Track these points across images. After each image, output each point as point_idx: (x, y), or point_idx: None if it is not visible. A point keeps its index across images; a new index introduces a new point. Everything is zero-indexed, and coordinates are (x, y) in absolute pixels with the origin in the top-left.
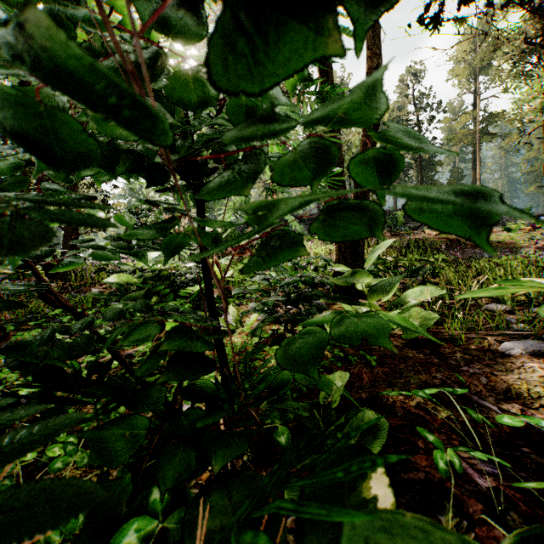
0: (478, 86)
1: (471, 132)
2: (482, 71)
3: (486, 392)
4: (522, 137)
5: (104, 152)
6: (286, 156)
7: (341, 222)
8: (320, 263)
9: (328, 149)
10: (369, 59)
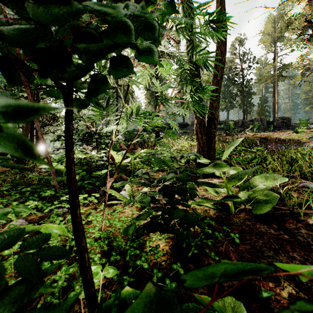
0: (276, 48)
1: (272, 75)
2: (279, 40)
3: None
4: (303, 77)
5: None
6: None
7: None
8: (191, 157)
9: None
10: None
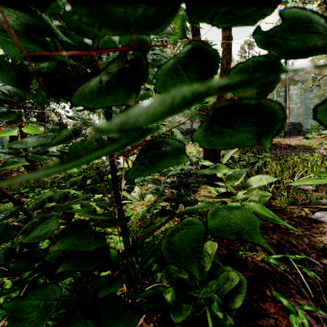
0: None
1: (283, 79)
2: None
3: (309, 249)
4: (314, 82)
5: (17, 72)
6: (169, 64)
7: (230, 129)
8: (194, 160)
9: (212, 57)
10: (223, 31)
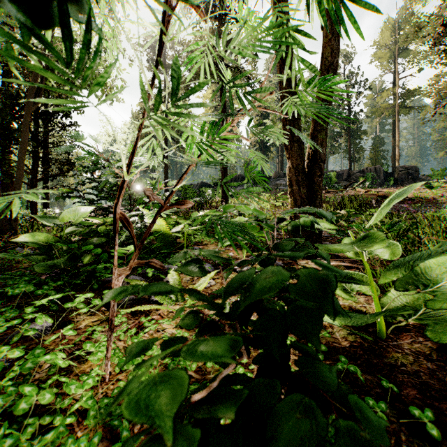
0: (397, 67)
1: (391, 105)
2: (400, 55)
3: None
4: (437, 108)
5: None
6: None
7: None
8: (303, 220)
9: None
10: None
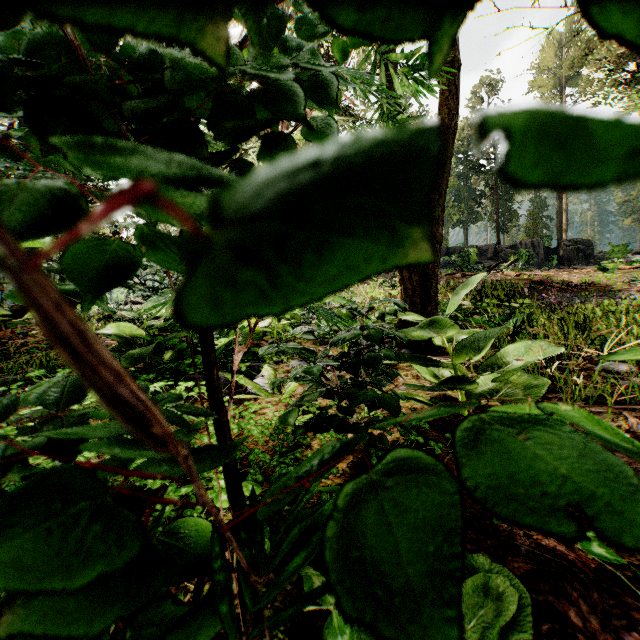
0: (564, 99)
1: None
2: (569, 82)
3: None
4: None
5: None
6: None
7: None
8: (388, 309)
9: None
10: None
